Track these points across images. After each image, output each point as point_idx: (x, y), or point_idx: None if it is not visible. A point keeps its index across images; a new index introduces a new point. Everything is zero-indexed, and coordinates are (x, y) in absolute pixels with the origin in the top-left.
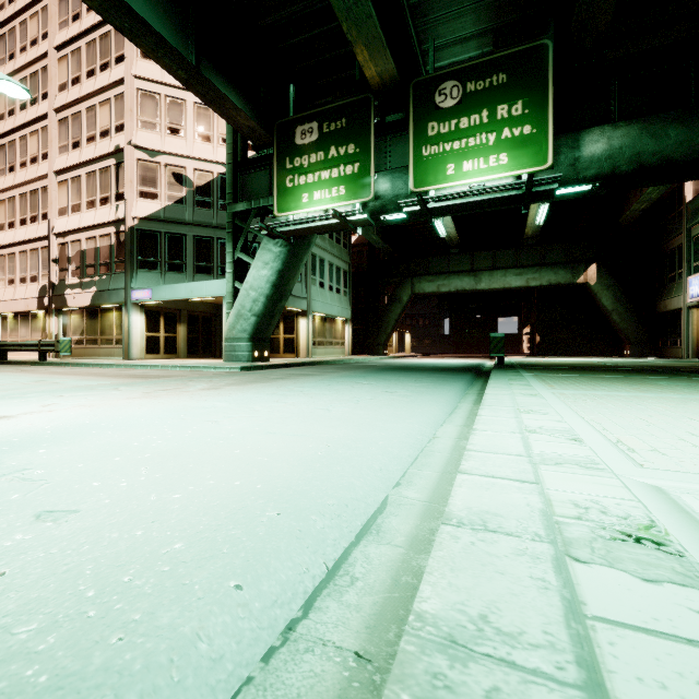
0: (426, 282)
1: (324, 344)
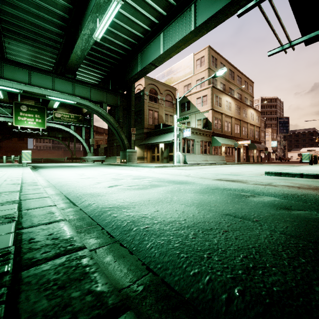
0: None
1: None
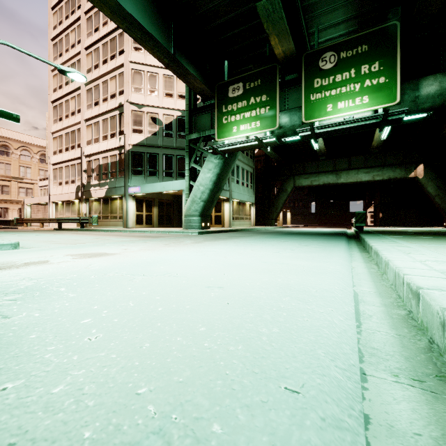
0: (303, 179)
1: (239, 219)
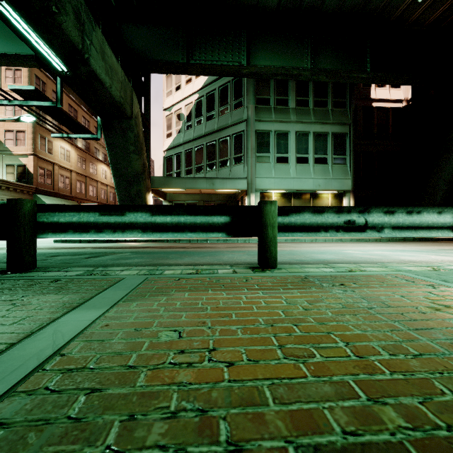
0: None
1: None
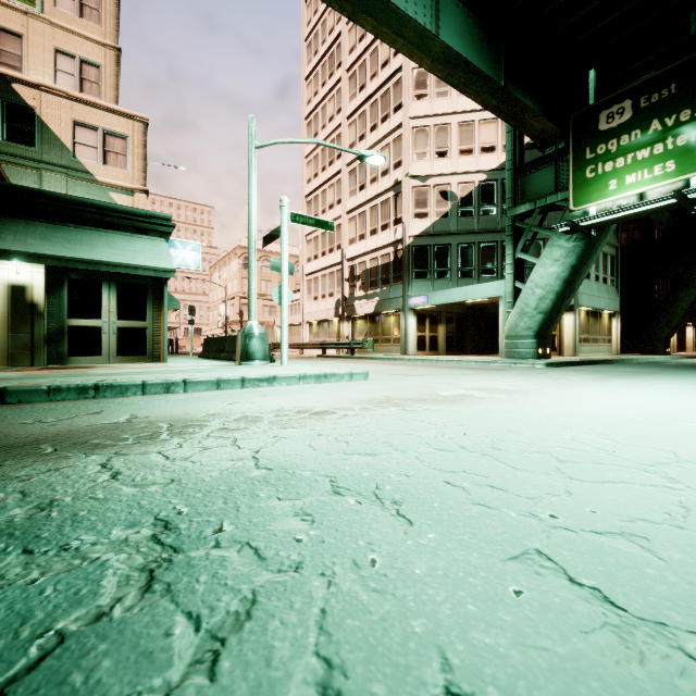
0: None
1: (589, 341)
